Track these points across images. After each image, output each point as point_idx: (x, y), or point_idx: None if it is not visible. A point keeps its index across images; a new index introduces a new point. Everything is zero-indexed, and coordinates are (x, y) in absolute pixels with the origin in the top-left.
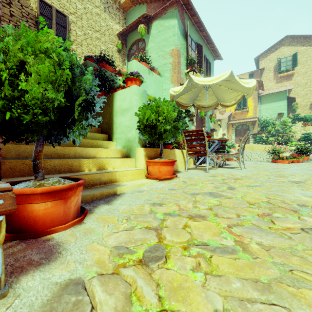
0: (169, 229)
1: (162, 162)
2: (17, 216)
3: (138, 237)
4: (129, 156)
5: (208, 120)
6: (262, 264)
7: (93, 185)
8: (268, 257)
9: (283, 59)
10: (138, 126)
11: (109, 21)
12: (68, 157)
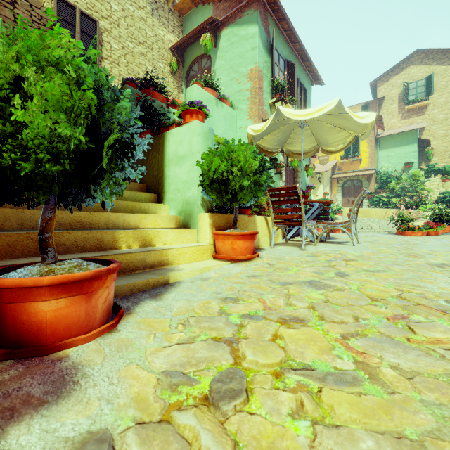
0: (250, 341)
1: (237, 234)
2: (11, 321)
3: (201, 355)
4: (188, 225)
5: (303, 173)
6: (404, 405)
7: (133, 270)
8: (413, 392)
9: (413, 84)
10: (201, 181)
11: (159, 29)
12: (97, 227)
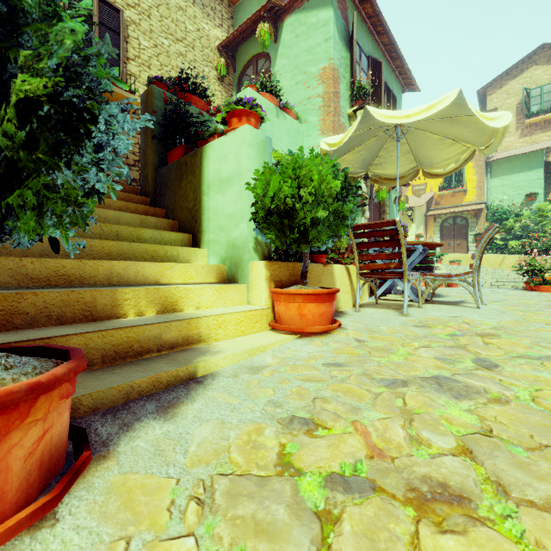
0: None
1: (307, 294)
2: None
3: None
4: (235, 279)
5: (392, 208)
6: None
7: (141, 353)
8: None
9: (536, 91)
10: (254, 213)
11: (203, 22)
12: (94, 283)
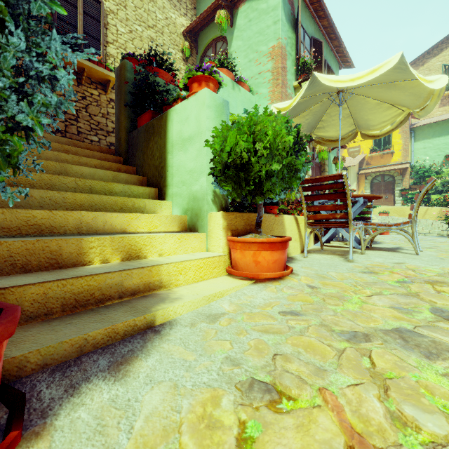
0: None
1: (262, 242)
2: None
3: None
4: (196, 228)
5: (331, 167)
6: None
7: (102, 300)
8: None
9: None
10: (212, 168)
11: (170, 12)
12: (63, 232)
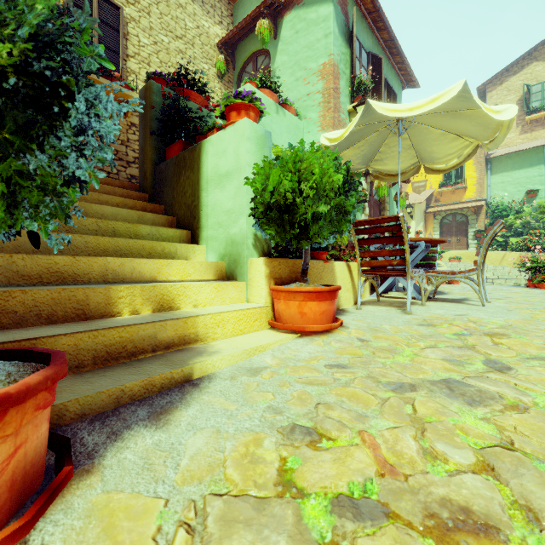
0: None
1: (308, 291)
2: None
3: None
4: (234, 276)
5: (392, 205)
6: None
7: (134, 354)
8: None
9: (537, 87)
10: (253, 208)
11: (203, 19)
12: (88, 280)
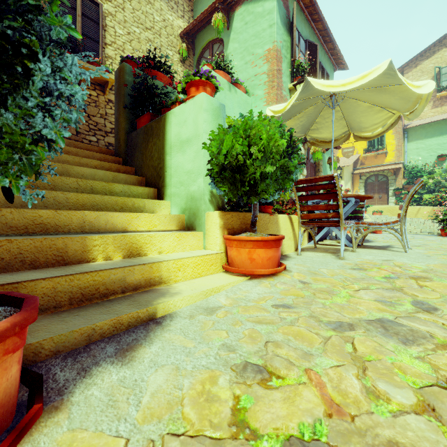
0: None
1: (257, 240)
2: None
3: None
4: (193, 227)
5: (325, 167)
6: None
7: (106, 295)
8: None
9: (446, 69)
10: (209, 169)
11: (168, 14)
12: (68, 231)
